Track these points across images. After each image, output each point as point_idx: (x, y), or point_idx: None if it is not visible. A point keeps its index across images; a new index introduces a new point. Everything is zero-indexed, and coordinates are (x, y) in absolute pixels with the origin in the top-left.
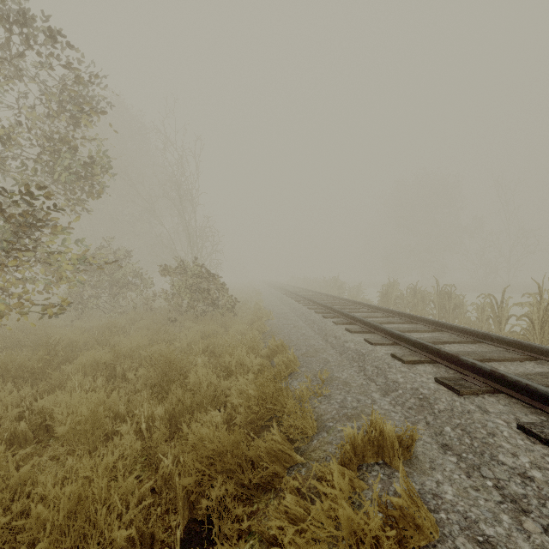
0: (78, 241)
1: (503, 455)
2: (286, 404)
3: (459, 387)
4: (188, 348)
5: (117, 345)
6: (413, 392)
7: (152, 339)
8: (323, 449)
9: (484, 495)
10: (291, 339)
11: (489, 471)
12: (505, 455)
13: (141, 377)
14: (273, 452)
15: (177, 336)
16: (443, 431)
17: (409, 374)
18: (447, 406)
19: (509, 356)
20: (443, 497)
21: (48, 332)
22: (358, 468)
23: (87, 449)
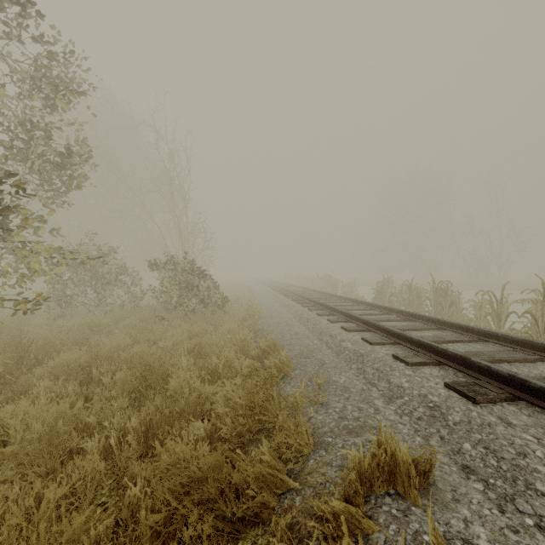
0: (51, 232)
1: (542, 484)
2: (277, 414)
3: (474, 394)
4: (173, 348)
5: (97, 345)
6: (422, 399)
7: (136, 338)
8: (321, 471)
9: (526, 539)
10: (284, 338)
11: (527, 504)
12: (544, 484)
13: (118, 382)
14: (261, 476)
15: (163, 335)
16: (461, 448)
17: (415, 378)
18: (463, 417)
19: (519, 356)
20: (475, 543)
21: (25, 331)
22: (364, 500)
23: (45, 470)
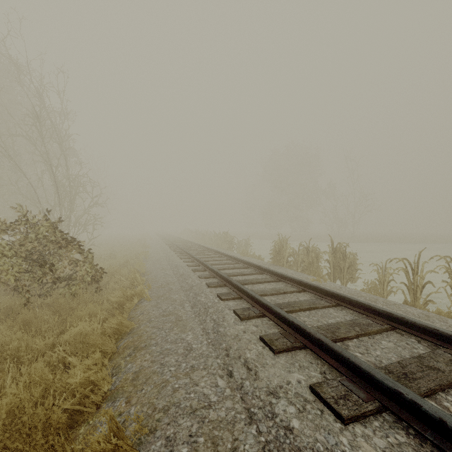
0: None
1: None
2: None
3: None
4: None
5: None
6: None
7: None
8: None
9: None
10: (163, 373)
11: None
12: None
13: None
14: None
15: None
16: None
17: None
18: None
19: None
20: None
21: None
22: None
23: None
